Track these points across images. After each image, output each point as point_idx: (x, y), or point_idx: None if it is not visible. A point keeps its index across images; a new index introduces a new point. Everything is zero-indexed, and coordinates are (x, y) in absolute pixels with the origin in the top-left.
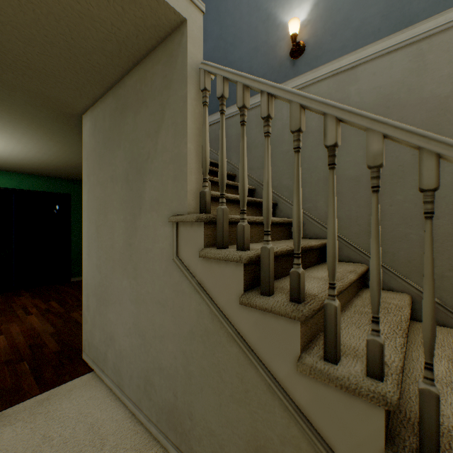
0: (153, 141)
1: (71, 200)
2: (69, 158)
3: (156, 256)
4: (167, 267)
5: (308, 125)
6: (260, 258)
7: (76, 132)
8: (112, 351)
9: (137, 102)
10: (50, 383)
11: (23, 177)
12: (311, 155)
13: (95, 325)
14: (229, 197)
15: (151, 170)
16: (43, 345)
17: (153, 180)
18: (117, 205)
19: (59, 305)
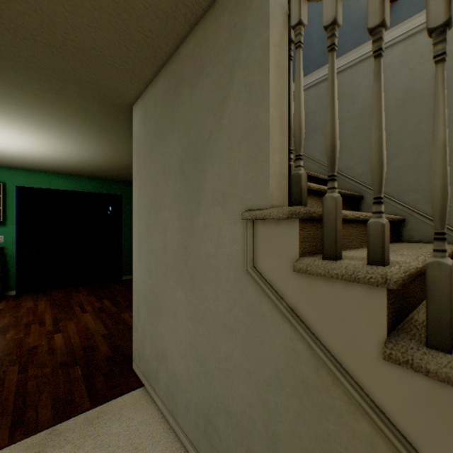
0: (216, 117)
1: (122, 201)
2: (120, 158)
3: (220, 264)
4: (237, 279)
5: (413, 88)
6: (409, 279)
7: (126, 128)
8: (164, 370)
9: (195, 72)
10: (100, 397)
11: (81, 179)
12: (419, 128)
13: (146, 336)
14: (311, 187)
15: (214, 154)
16: (95, 347)
17: (216, 166)
18: (170, 201)
19: (111, 304)
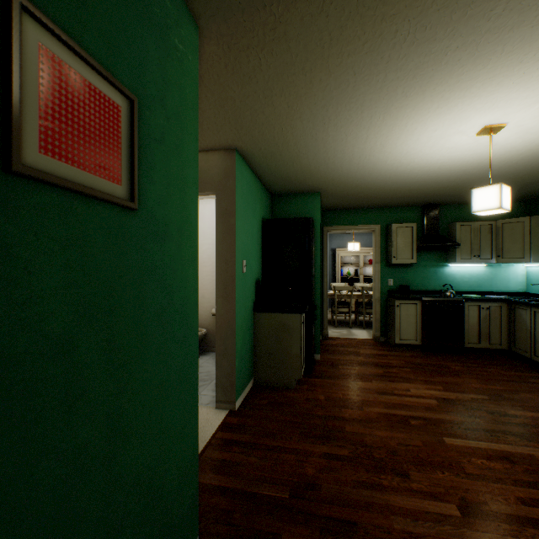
0: None
1: None
2: None
3: None
4: None
5: None
6: None
7: None
8: None
9: None
10: None
11: None
12: None
13: None
14: None
15: None
16: (334, 534)
17: None
18: None
19: None
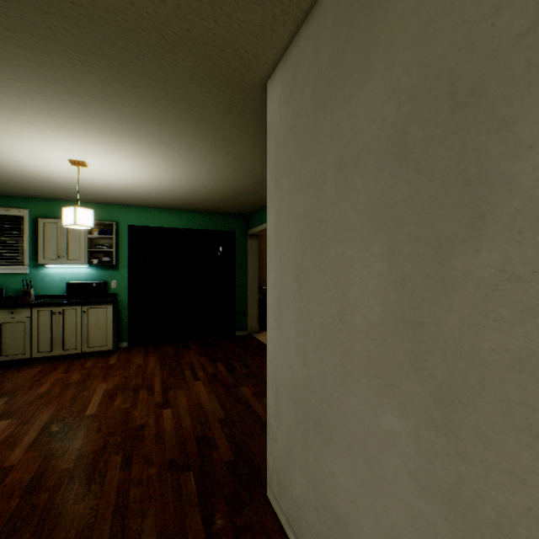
0: None
1: (235, 239)
2: (237, 181)
3: None
4: None
5: None
6: None
7: (251, 129)
8: None
9: None
10: None
11: (191, 215)
12: None
13: (293, 459)
14: None
15: None
16: (211, 441)
17: None
18: (358, 222)
19: (225, 370)
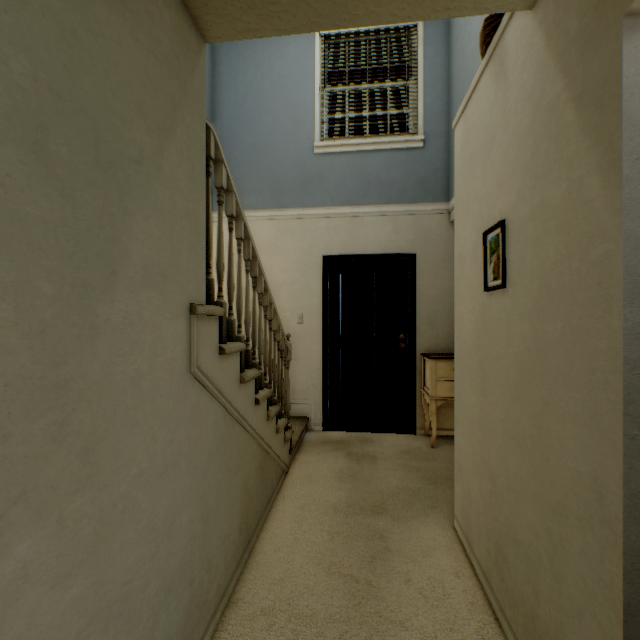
0: (153, 140)
1: None
2: None
3: (160, 382)
4: (181, 390)
5: None
6: None
7: None
8: None
9: None
10: None
11: None
12: None
13: None
14: None
15: (150, 199)
16: None
17: (153, 223)
18: None
19: None
